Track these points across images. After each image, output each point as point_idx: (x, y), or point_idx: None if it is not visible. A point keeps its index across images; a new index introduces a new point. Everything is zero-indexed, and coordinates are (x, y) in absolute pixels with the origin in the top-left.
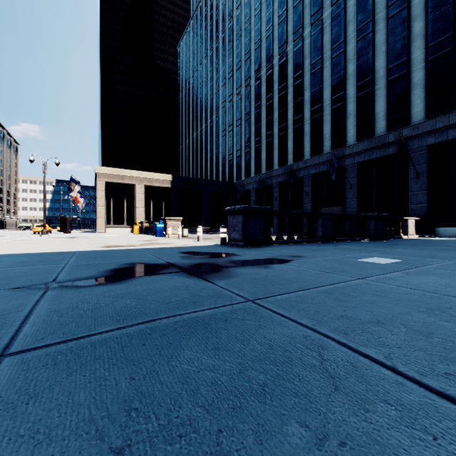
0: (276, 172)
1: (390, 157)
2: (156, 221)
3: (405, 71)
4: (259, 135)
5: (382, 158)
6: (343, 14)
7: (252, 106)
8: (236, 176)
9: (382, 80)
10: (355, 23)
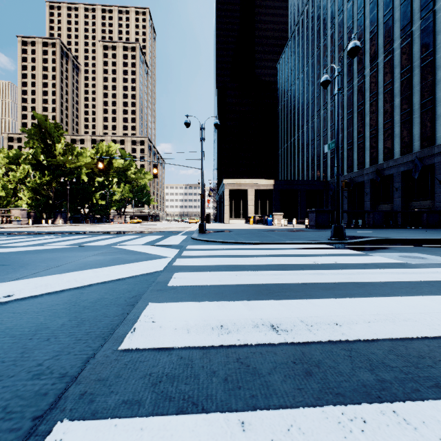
0: (367, 171)
1: None
2: (265, 216)
3: None
4: (351, 138)
5: None
6: (432, 26)
7: (345, 113)
8: (330, 175)
9: None
10: None
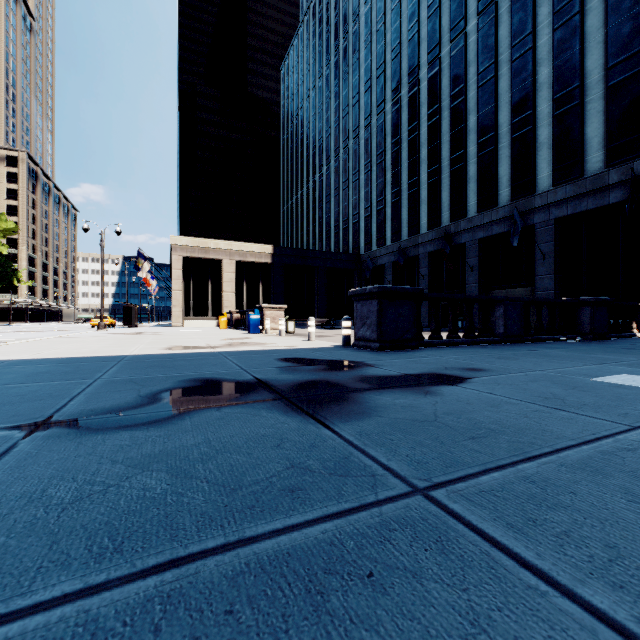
0: (424, 238)
1: (610, 207)
2: (250, 311)
3: (637, 69)
4: (398, 184)
5: (598, 210)
6: None
7: (387, 143)
8: (364, 245)
9: (598, 87)
10: (551, 2)
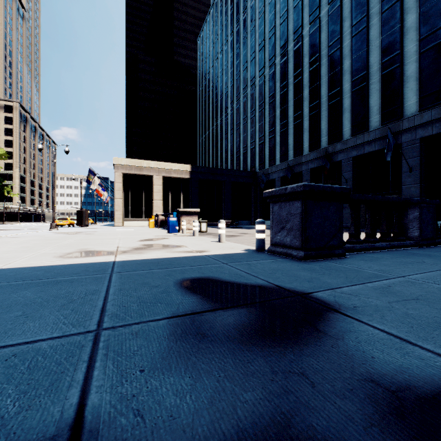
0: (307, 158)
1: None
2: (171, 214)
3: None
4: (286, 117)
5: None
6: None
7: (277, 87)
8: (259, 165)
9: None
10: None
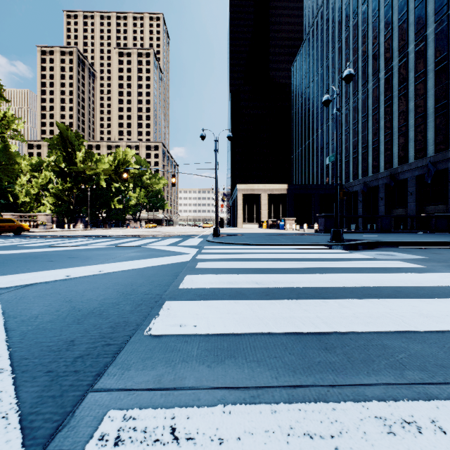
0: (382, 175)
1: None
2: (278, 220)
3: None
4: (366, 142)
5: None
6: (446, 30)
7: (359, 116)
8: (345, 179)
9: None
10: None
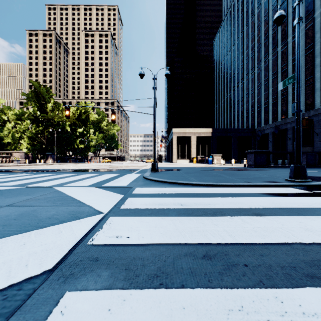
0: (290, 120)
1: None
2: (206, 157)
3: None
4: (275, 94)
5: None
6: None
7: (270, 74)
8: (257, 124)
9: None
10: None
